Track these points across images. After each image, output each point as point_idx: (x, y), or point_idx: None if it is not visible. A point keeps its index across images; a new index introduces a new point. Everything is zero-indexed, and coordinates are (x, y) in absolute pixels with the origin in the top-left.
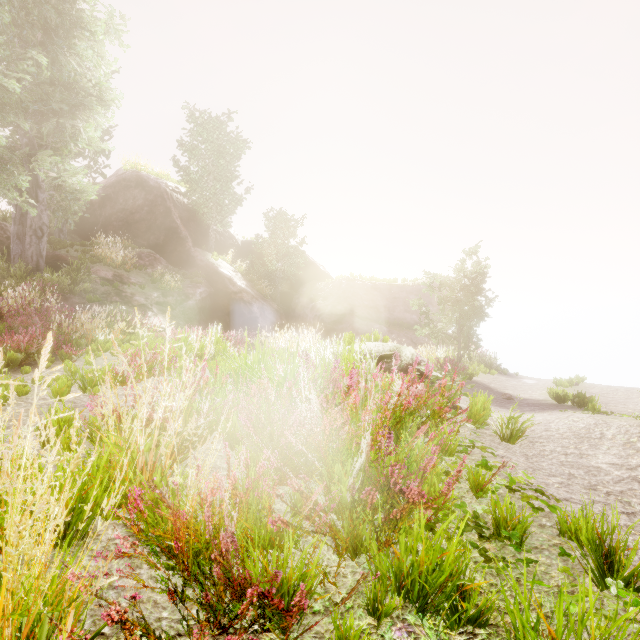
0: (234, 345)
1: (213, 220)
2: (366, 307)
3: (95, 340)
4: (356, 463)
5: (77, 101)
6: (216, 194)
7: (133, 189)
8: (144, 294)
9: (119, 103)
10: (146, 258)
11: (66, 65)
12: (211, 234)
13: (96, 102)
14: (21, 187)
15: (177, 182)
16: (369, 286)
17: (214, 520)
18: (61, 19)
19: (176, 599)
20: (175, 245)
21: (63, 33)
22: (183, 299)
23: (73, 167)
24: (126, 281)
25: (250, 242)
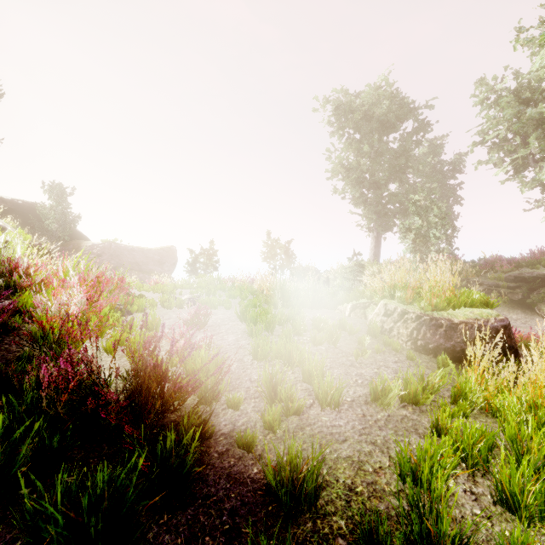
0: None
1: None
2: (131, 262)
3: None
4: None
5: None
6: None
7: None
8: None
9: None
10: None
11: None
12: None
13: None
14: None
15: None
16: (130, 248)
17: None
18: None
19: None
20: None
21: None
22: None
23: None
24: None
25: None
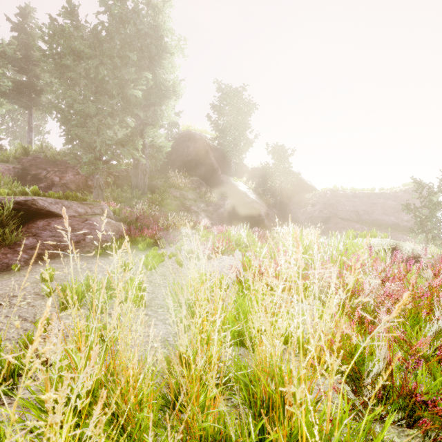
0: (256, 238)
1: (233, 156)
2: (347, 211)
3: (181, 233)
4: (431, 327)
5: (163, 95)
6: (235, 138)
7: (187, 142)
8: (196, 205)
9: (183, 91)
10: (195, 183)
11: (158, 76)
12: (232, 165)
13: (173, 94)
14: (138, 148)
15: (211, 134)
16: (350, 195)
17: (347, 348)
18: (157, 50)
19: (356, 390)
20: (211, 174)
21: (157, 58)
22: (217, 208)
23: (159, 133)
24: (186, 198)
25: (256, 168)
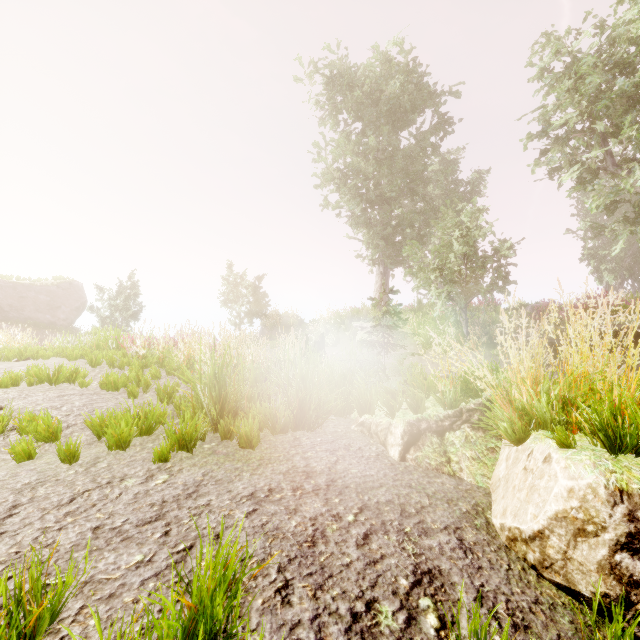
0: None
1: None
2: None
3: None
4: None
5: None
6: None
7: None
8: None
9: None
10: None
11: None
12: None
13: None
14: None
15: None
16: None
17: None
18: None
19: None
20: None
21: None
22: None
23: None
24: None
25: None
